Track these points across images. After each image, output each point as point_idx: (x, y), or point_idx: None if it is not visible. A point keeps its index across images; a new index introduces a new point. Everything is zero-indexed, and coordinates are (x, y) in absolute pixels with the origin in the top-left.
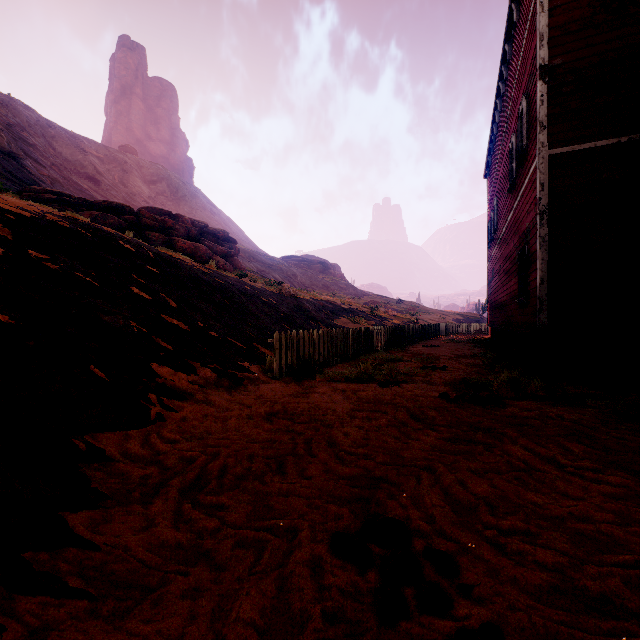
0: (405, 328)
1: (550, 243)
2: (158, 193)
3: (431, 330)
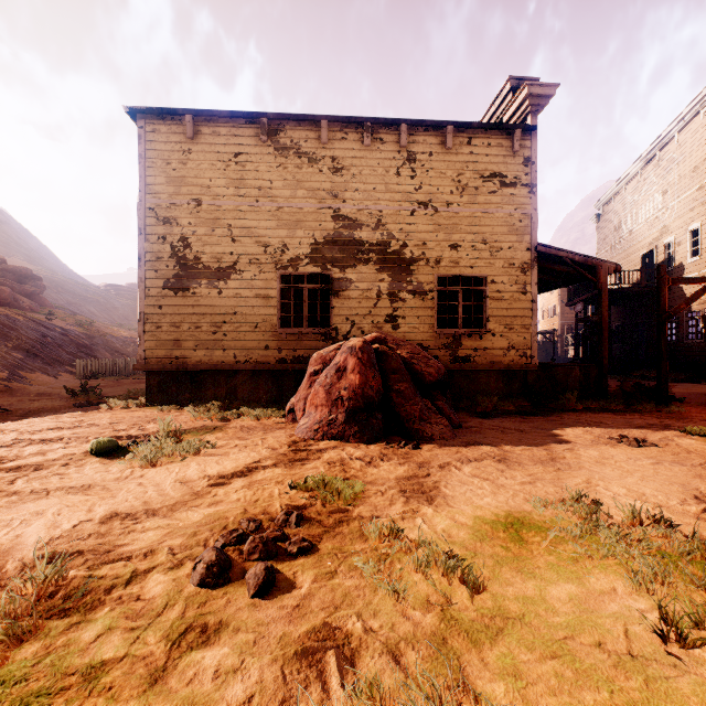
0: None
1: None
2: None
3: None
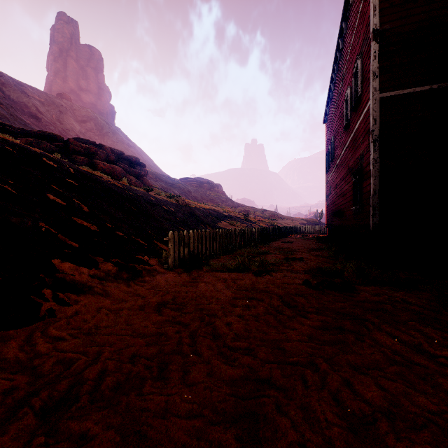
0: (269, 229)
1: (381, 164)
2: (87, 130)
3: (287, 230)
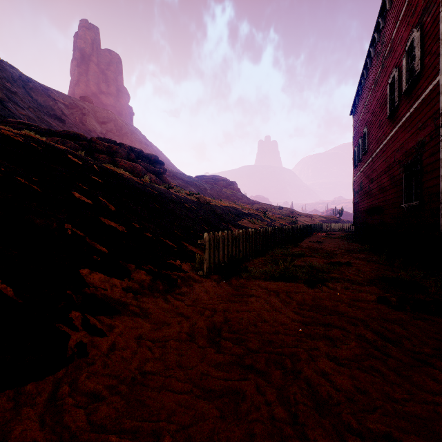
0: (296, 228)
1: None
2: (108, 130)
3: (310, 229)
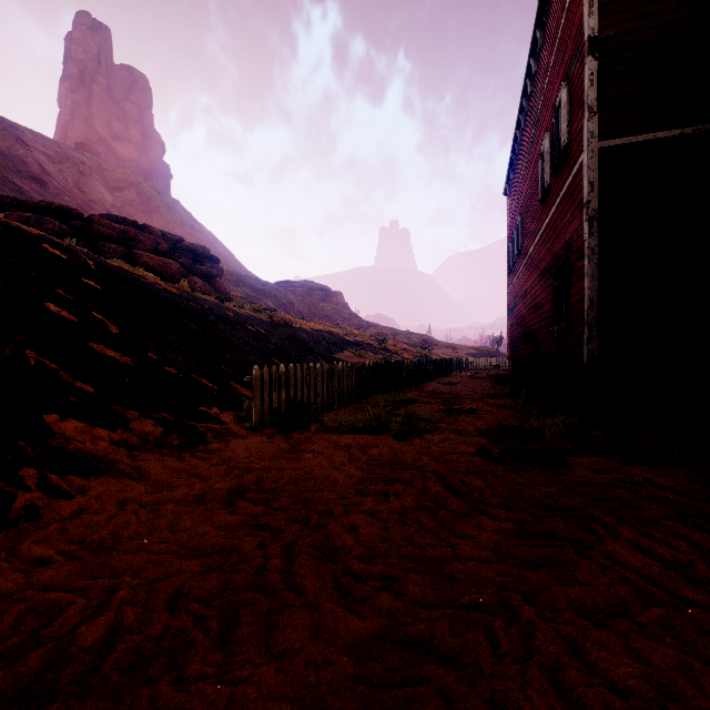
0: (419, 363)
1: (601, 256)
2: (125, 202)
3: (446, 365)
